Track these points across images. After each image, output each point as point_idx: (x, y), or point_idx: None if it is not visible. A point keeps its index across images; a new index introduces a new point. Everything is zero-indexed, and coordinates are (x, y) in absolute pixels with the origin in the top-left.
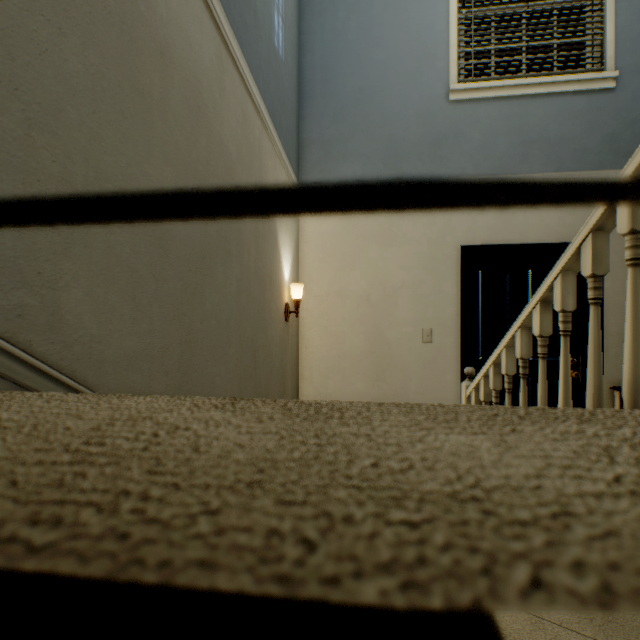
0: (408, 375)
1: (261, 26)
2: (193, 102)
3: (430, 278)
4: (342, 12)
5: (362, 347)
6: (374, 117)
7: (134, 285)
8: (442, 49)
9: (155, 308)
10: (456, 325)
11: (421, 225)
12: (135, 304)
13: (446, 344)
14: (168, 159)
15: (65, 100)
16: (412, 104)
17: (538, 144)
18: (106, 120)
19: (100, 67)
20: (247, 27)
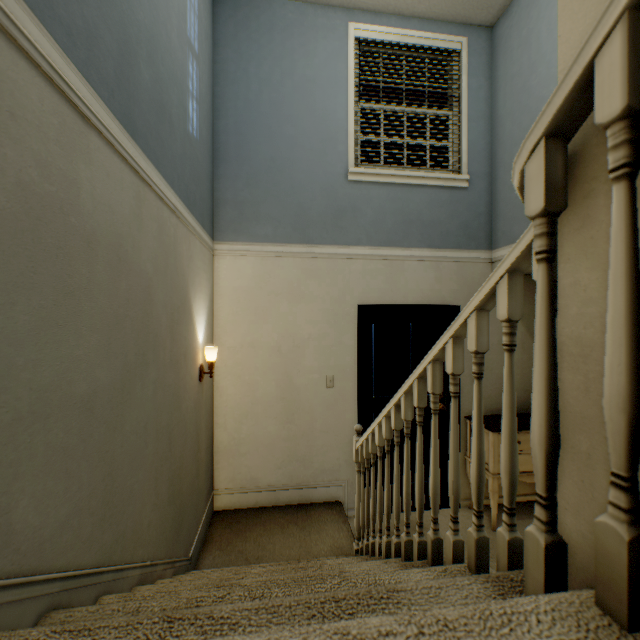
0: (314, 416)
1: (176, 128)
2: (115, 258)
3: (333, 331)
4: (255, 85)
5: (274, 393)
6: (285, 185)
7: (67, 460)
8: (343, 135)
9: (83, 465)
10: (354, 371)
11: (325, 285)
12: (67, 475)
13: (346, 388)
14: (94, 328)
15: (15, 355)
16: (318, 178)
17: (416, 224)
18: (45, 342)
19: (41, 303)
20: (163, 142)
